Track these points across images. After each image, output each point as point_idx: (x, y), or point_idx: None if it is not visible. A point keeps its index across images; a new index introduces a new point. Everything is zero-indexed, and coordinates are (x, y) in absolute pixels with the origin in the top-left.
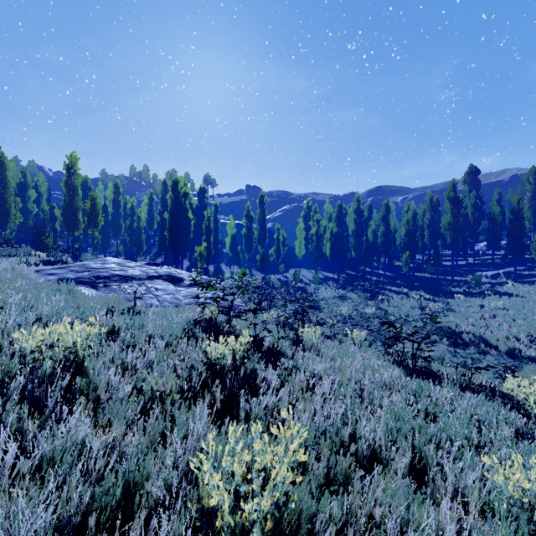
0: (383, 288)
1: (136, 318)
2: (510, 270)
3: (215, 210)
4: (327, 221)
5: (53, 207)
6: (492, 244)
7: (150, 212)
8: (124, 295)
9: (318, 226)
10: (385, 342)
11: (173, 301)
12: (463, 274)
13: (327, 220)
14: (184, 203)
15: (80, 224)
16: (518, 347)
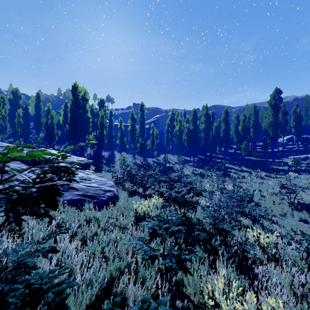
0: (228, 167)
1: None
2: None
3: (110, 114)
4: (185, 123)
5: None
6: (297, 137)
7: (65, 115)
8: None
9: (180, 124)
10: None
11: None
12: (279, 157)
13: (185, 122)
14: (84, 106)
15: None
16: None
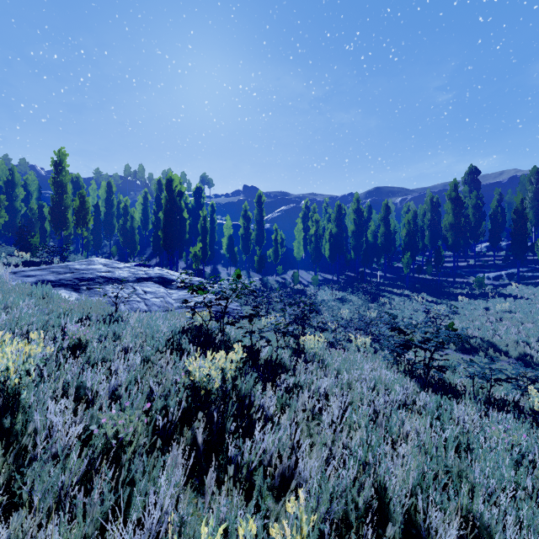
0: (383, 290)
1: (113, 327)
2: (513, 271)
3: (212, 210)
4: (325, 222)
5: (42, 206)
6: (493, 245)
7: (144, 212)
8: (108, 298)
9: (317, 226)
10: (395, 351)
11: (163, 305)
12: (464, 275)
13: (326, 221)
14: (179, 203)
15: (69, 224)
16: (529, 352)
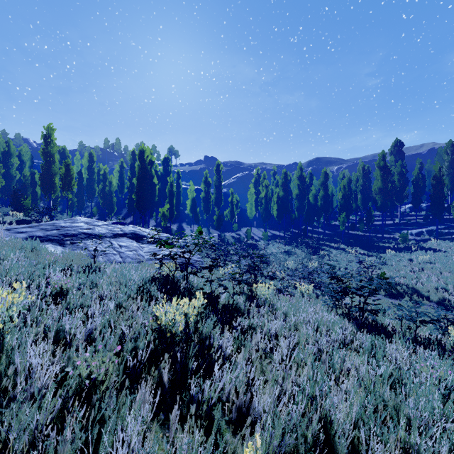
0: (323, 244)
1: (91, 276)
2: (432, 228)
3: (178, 177)
4: (274, 186)
5: (33, 173)
6: (415, 207)
7: (121, 178)
8: (89, 251)
9: (267, 191)
10: (334, 297)
11: (136, 258)
12: (391, 232)
13: (274, 186)
14: (150, 170)
15: (56, 188)
16: (448, 297)
